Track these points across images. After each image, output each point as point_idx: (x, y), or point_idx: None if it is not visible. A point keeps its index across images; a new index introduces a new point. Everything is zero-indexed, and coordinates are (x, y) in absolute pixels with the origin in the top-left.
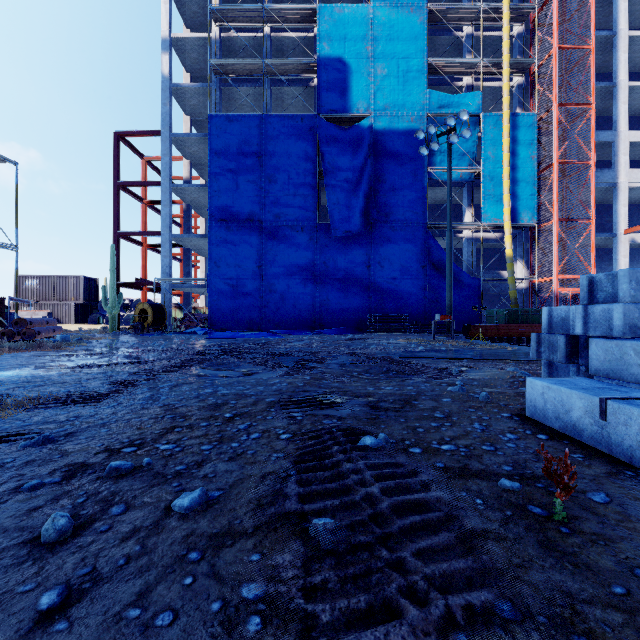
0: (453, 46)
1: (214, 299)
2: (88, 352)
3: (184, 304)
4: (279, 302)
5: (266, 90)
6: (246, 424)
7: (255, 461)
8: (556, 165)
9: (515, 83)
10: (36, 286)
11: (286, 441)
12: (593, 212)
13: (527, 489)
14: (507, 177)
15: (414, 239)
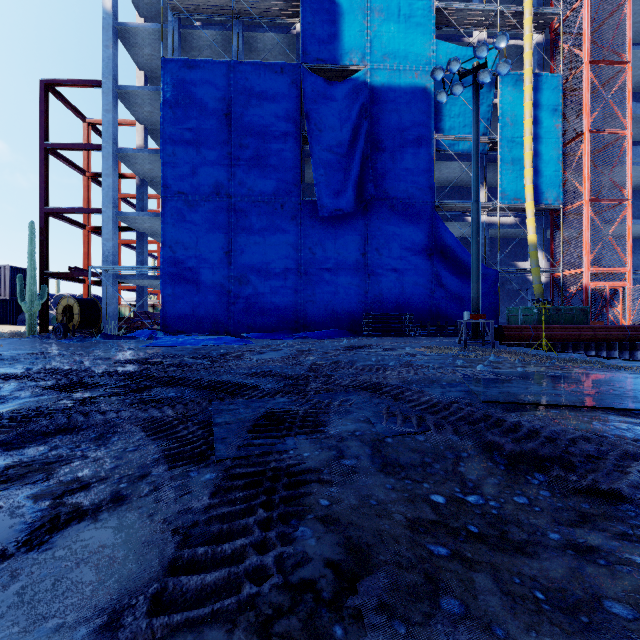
0: None
1: (169, 293)
2: None
3: (137, 300)
4: (252, 297)
5: (237, 35)
6: None
7: None
8: (587, 134)
9: (533, 42)
10: None
11: None
12: (629, 191)
13: None
14: (529, 148)
15: (419, 221)
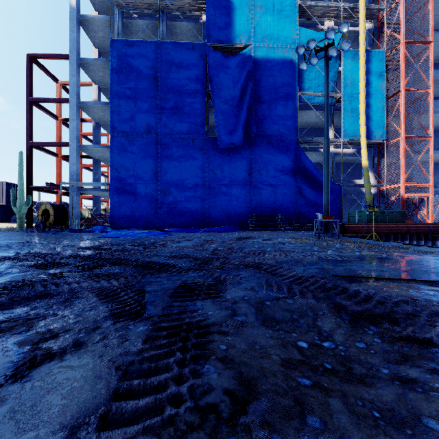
0: None
1: (115, 201)
2: None
3: (93, 206)
4: (173, 204)
5: (162, 23)
6: None
7: None
8: (403, 92)
9: (365, 28)
10: None
11: None
12: (432, 131)
13: None
14: (363, 101)
15: (287, 151)
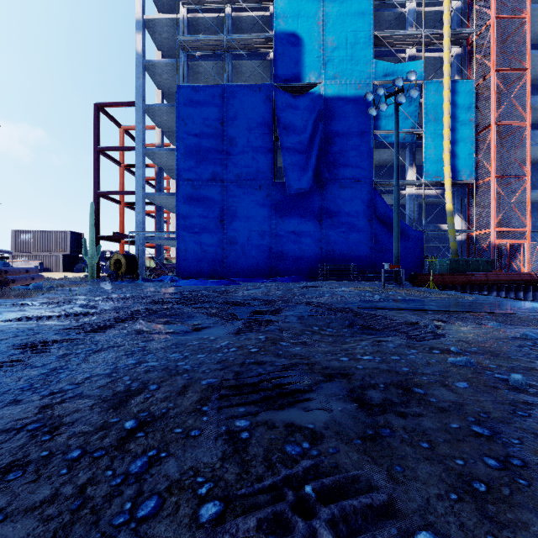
0: (396, 21)
1: (181, 250)
2: (47, 301)
3: (156, 255)
4: (239, 253)
5: (228, 64)
6: (147, 455)
7: None
8: (494, 126)
9: (453, 53)
10: (30, 239)
11: None
12: (529, 169)
13: None
14: (447, 138)
15: (361, 195)
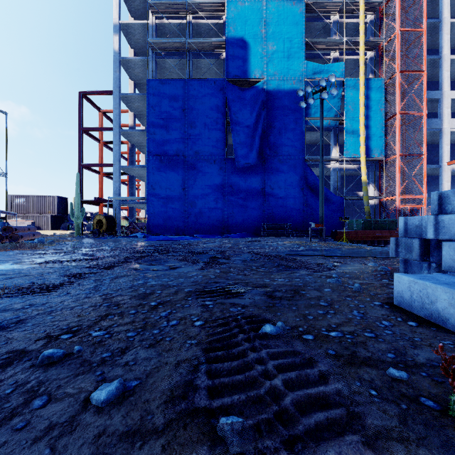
0: (323, 30)
1: (151, 212)
2: (56, 251)
3: (130, 216)
4: (198, 214)
5: (188, 61)
6: (167, 312)
7: (171, 348)
8: (398, 115)
9: (368, 56)
10: (23, 203)
11: (199, 328)
12: (425, 149)
13: (414, 378)
14: (363, 124)
15: (295, 169)
